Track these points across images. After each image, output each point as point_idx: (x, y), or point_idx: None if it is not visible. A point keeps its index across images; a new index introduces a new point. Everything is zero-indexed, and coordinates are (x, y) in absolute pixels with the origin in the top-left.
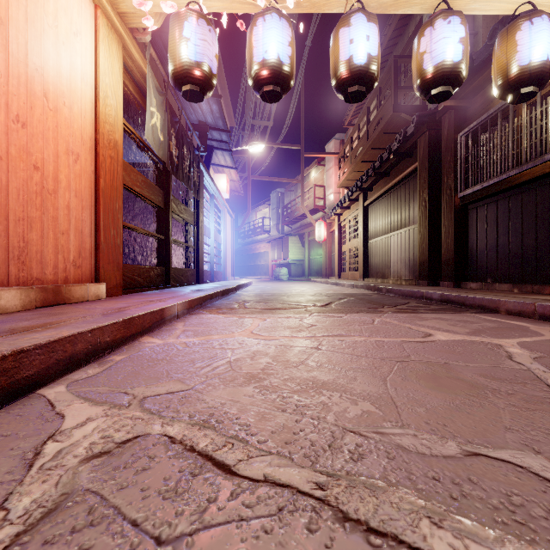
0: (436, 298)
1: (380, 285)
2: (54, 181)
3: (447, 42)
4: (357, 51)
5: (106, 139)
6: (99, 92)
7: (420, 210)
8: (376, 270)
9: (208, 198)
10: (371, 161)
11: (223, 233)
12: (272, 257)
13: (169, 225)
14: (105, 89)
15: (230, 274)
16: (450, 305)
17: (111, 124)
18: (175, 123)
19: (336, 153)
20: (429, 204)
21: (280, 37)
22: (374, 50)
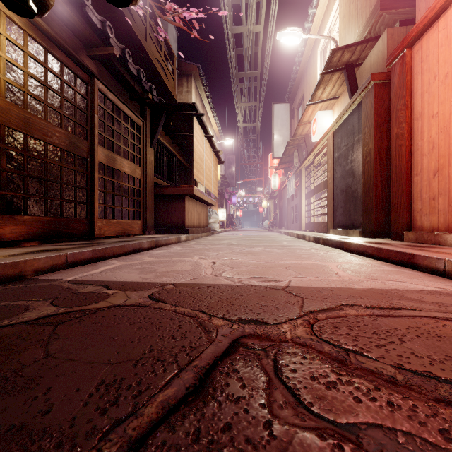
0: None
1: None
2: None
3: None
4: None
5: None
6: None
7: None
8: None
9: None
10: None
11: None
12: None
13: None
14: None
15: None
16: None
17: None
18: None
19: None
20: None
21: None
22: None
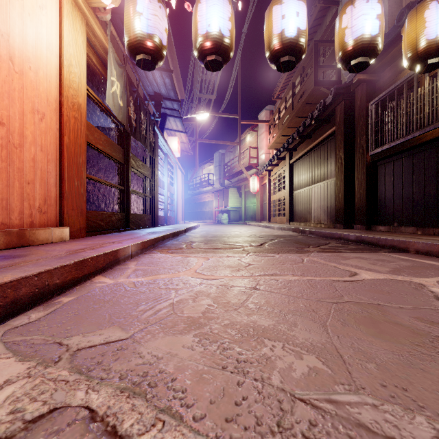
0: (353, 239)
1: (304, 228)
2: (20, 136)
3: (366, 18)
4: (288, 25)
5: (70, 102)
6: (63, 60)
7: (337, 166)
8: (300, 215)
9: (162, 156)
10: (295, 127)
11: (175, 185)
12: (215, 205)
13: (129, 178)
14: (69, 58)
15: (181, 219)
16: (365, 245)
17: (75, 89)
18: (133, 92)
19: (267, 121)
20: (344, 161)
21: (221, 12)
22: (303, 24)
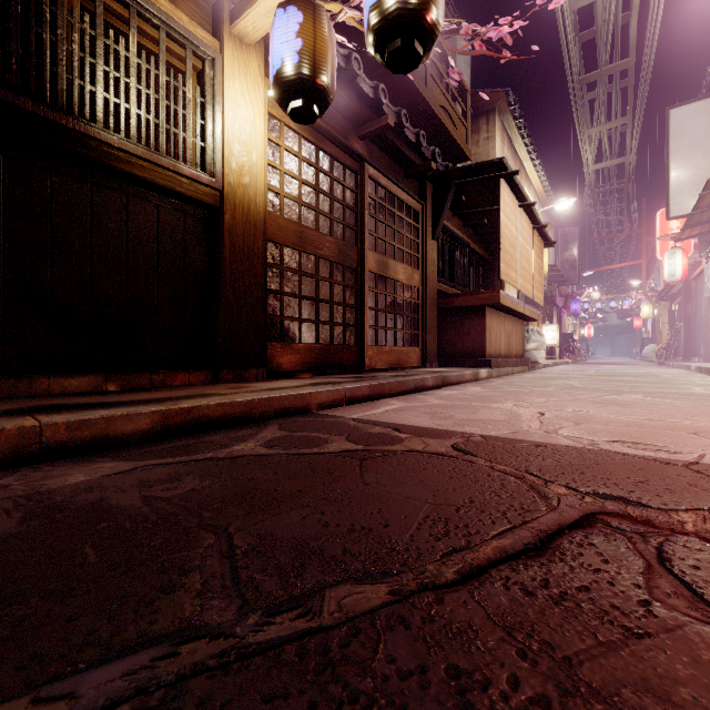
0: (143, 430)
1: None
2: None
3: None
4: None
5: None
6: None
7: None
8: None
9: None
10: None
11: None
12: None
13: None
14: None
15: None
16: (214, 431)
17: None
18: None
19: None
20: None
21: None
22: None
